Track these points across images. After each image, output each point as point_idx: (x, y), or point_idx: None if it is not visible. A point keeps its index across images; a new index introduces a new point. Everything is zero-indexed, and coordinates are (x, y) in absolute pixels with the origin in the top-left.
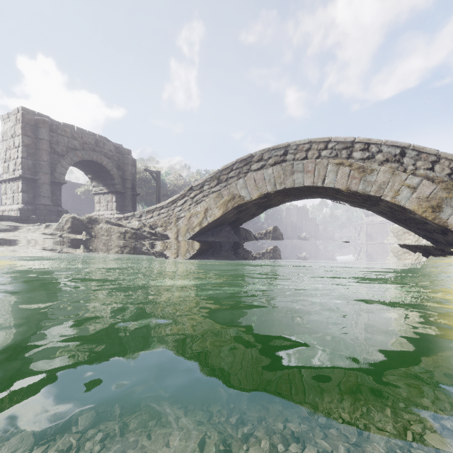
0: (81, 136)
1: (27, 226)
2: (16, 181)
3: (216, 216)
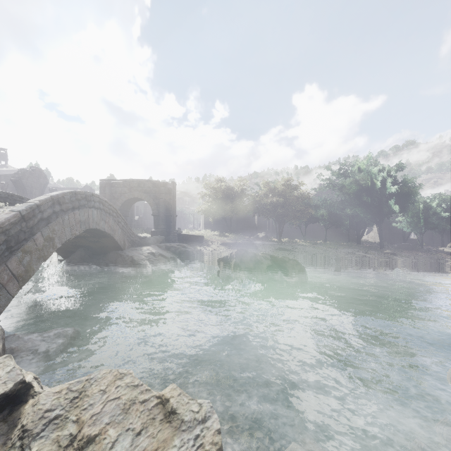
0: (129, 184)
1: None
2: None
3: None
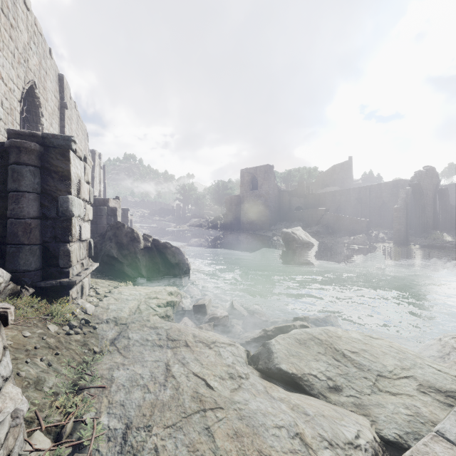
0: None
1: None
2: None
3: None
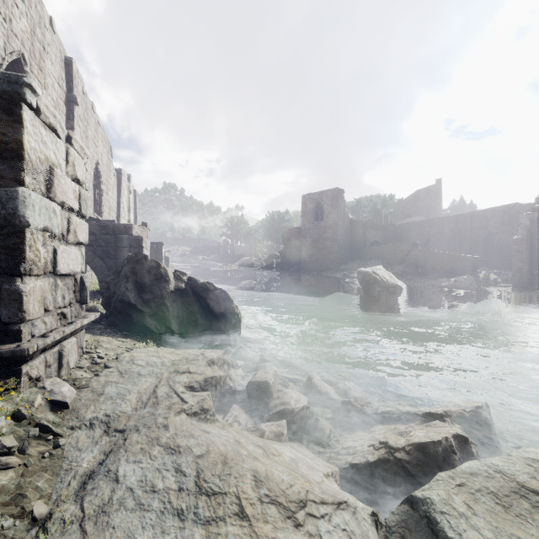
0: None
1: None
2: None
3: None
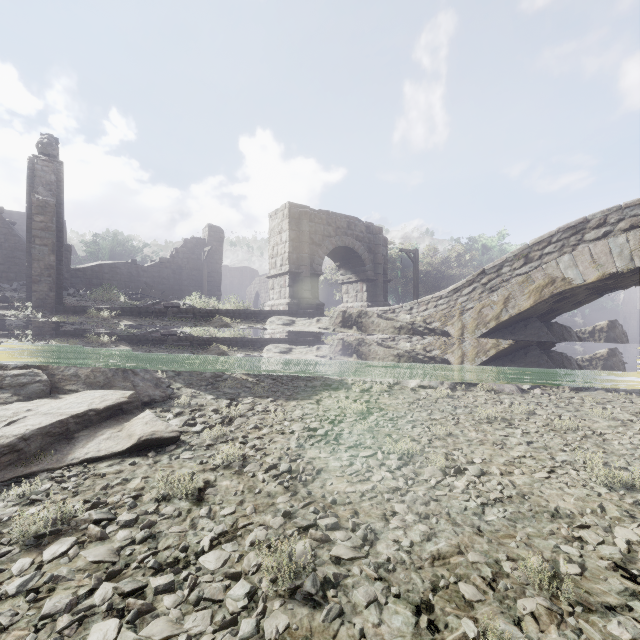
0: (334, 221)
1: (301, 321)
2: (283, 276)
3: (523, 308)
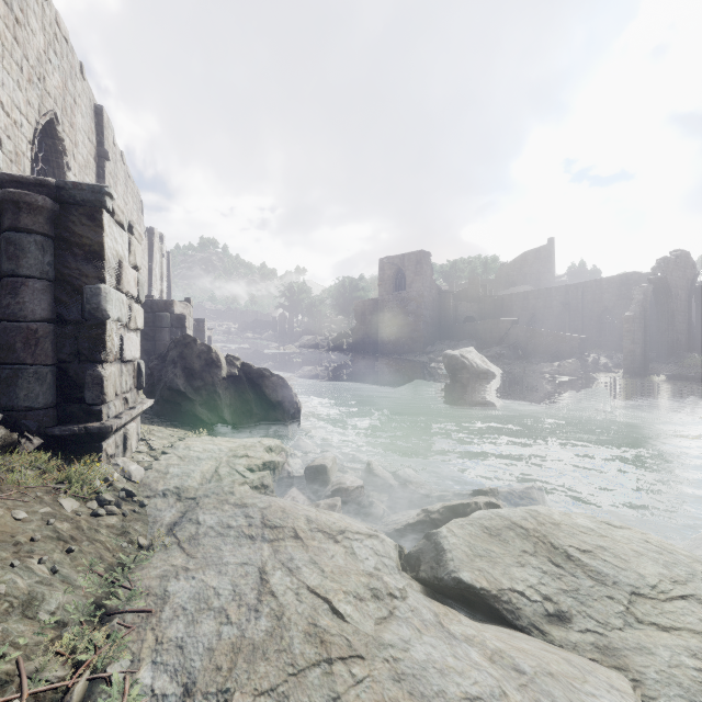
0: None
1: None
2: None
3: None
